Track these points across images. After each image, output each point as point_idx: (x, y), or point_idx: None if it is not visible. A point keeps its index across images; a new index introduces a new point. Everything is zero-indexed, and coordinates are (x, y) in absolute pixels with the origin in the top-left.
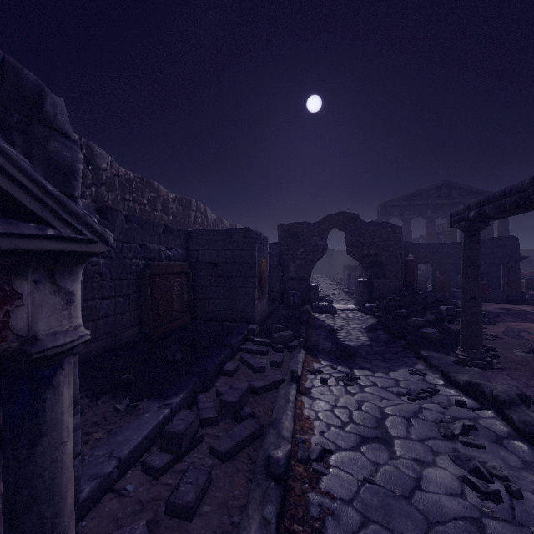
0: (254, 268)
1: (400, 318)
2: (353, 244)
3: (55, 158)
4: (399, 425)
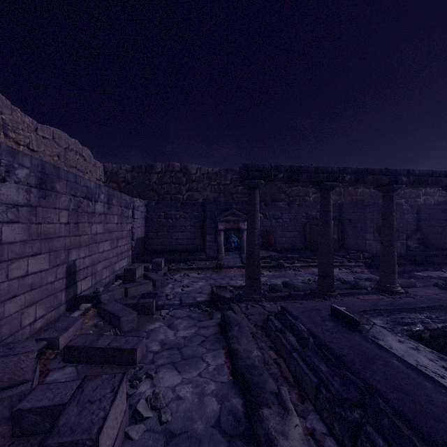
0: (365, 222)
1: None
2: None
3: None
4: None
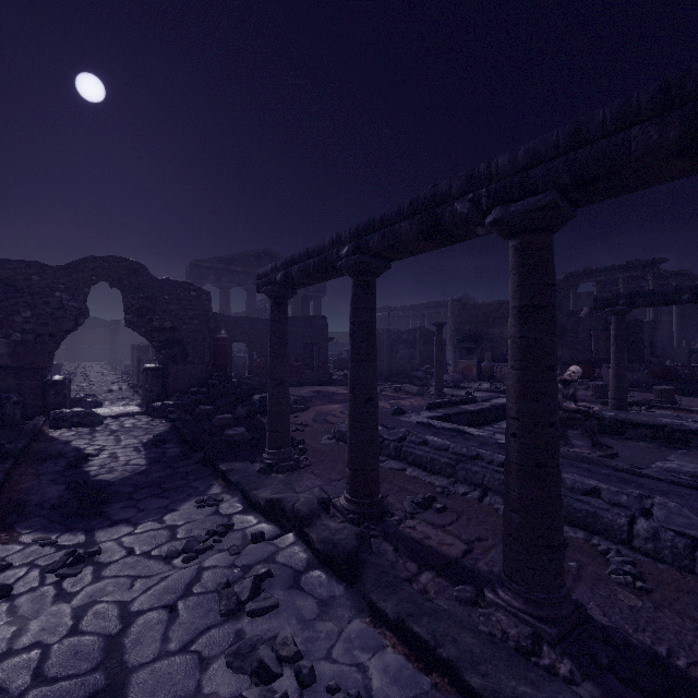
0: None
1: (204, 417)
2: (136, 311)
3: None
4: (151, 631)
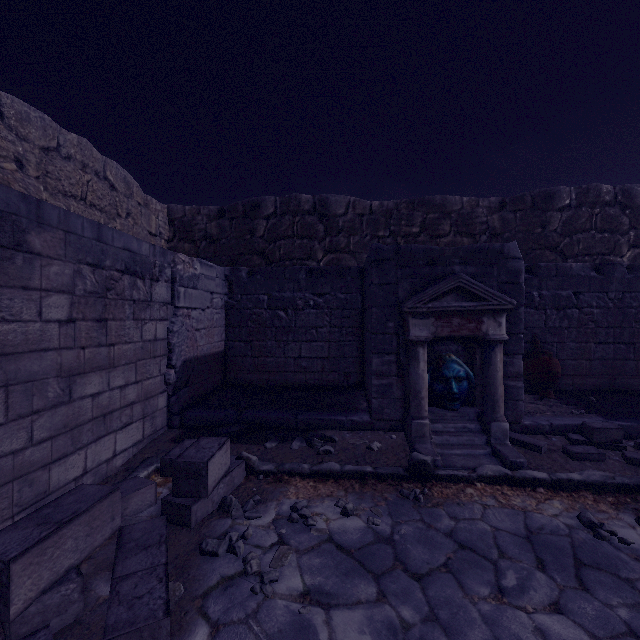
0: None
1: None
2: None
3: (510, 269)
4: None
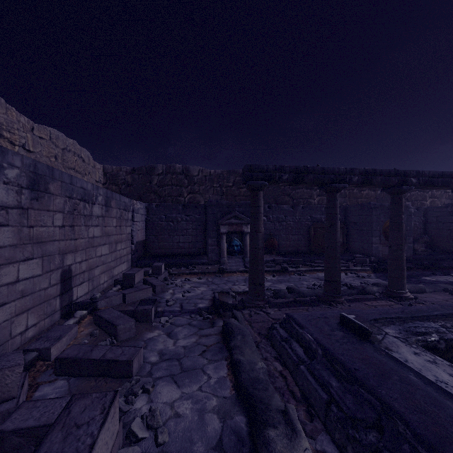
0: (372, 225)
1: None
2: None
3: None
4: None
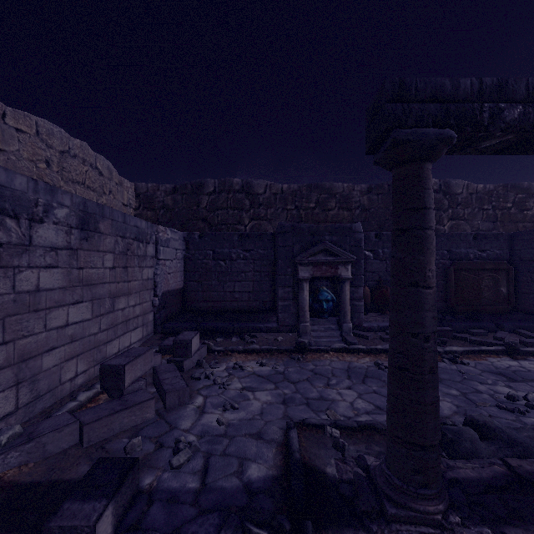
0: None
1: None
2: None
3: (356, 238)
4: None
